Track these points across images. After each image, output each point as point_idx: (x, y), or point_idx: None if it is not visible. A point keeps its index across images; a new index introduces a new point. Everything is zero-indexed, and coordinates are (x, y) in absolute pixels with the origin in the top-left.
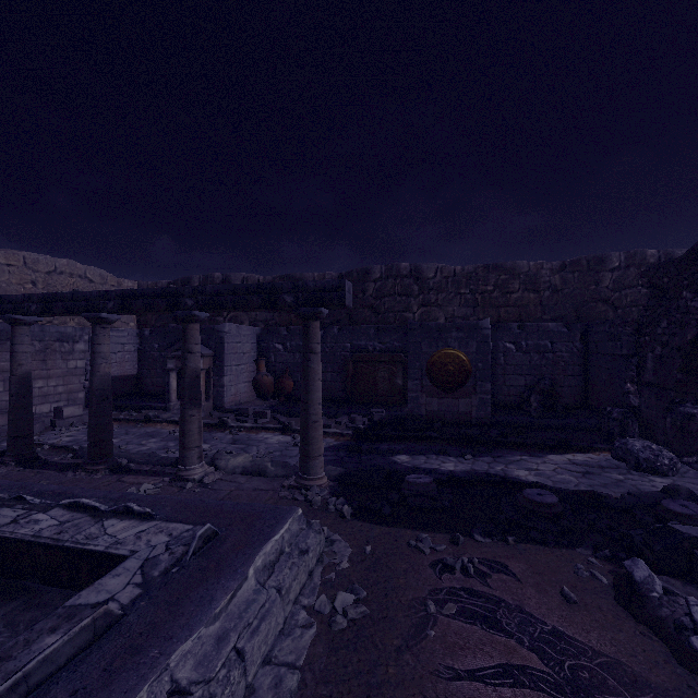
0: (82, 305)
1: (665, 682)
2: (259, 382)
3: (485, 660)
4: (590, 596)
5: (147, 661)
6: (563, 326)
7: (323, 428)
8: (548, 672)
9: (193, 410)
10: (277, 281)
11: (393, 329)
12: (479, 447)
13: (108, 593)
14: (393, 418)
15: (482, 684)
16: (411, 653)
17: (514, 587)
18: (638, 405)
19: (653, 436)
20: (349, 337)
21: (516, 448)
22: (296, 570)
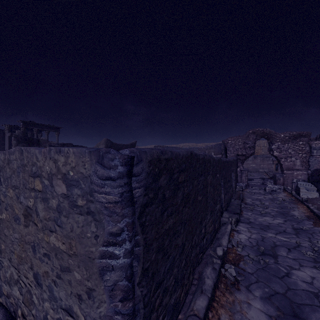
0: None
1: None
2: None
3: None
4: None
5: None
6: None
7: None
8: None
9: None
10: None
11: None
12: None
13: None
14: None
15: None
16: None
17: None
18: None
19: None
20: None
21: None
22: None
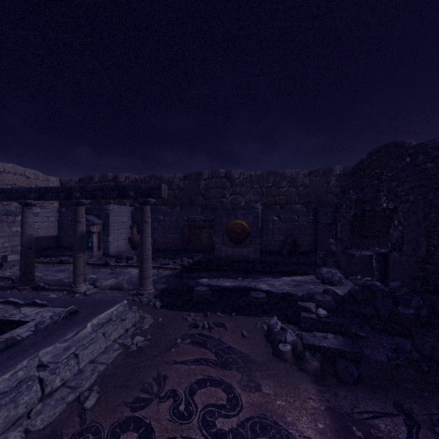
0: (16, 195)
1: (262, 360)
2: (132, 239)
3: (191, 357)
4: (254, 334)
5: (29, 353)
6: (304, 207)
7: (165, 265)
8: (215, 360)
9: (80, 254)
10: (147, 179)
11: (211, 208)
12: (248, 274)
13: (17, 334)
14: (205, 259)
15: (185, 365)
16: (160, 357)
17: (222, 332)
18: (335, 250)
19: (340, 266)
20: (186, 213)
21: (268, 274)
22: (116, 327)
